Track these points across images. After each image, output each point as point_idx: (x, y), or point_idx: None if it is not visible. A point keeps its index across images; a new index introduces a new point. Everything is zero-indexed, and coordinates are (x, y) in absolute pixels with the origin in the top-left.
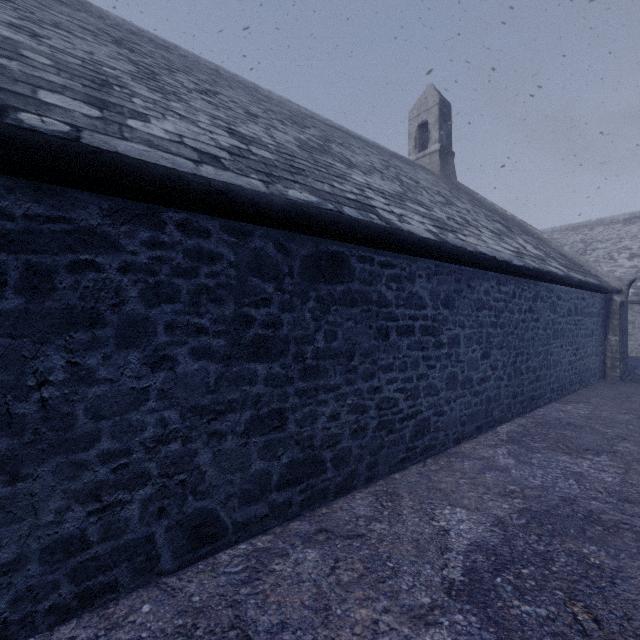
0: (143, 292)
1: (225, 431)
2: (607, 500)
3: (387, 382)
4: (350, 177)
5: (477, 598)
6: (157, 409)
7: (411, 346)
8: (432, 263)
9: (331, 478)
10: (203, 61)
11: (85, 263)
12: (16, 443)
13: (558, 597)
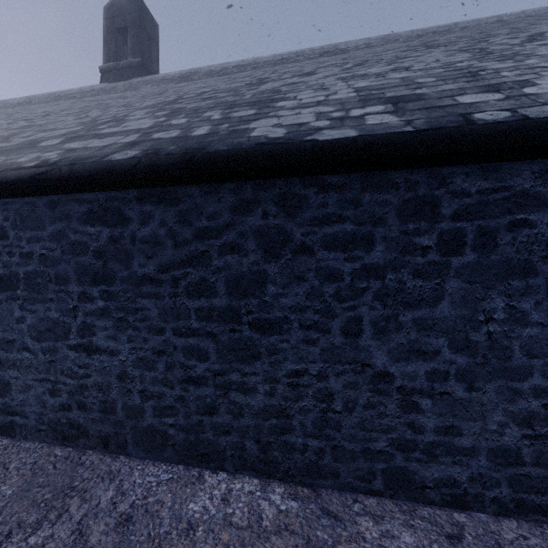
0: None
1: None
2: None
3: None
4: None
5: None
6: None
7: None
8: None
9: None
10: (483, 21)
11: (519, 222)
12: (471, 362)
13: None
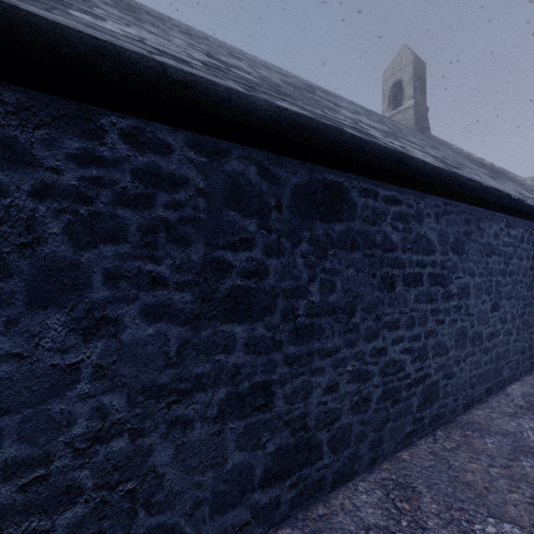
0: (70, 227)
1: (191, 417)
2: None
3: (392, 342)
4: (340, 111)
5: None
6: (92, 393)
7: (419, 298)
8: (440, 200)
9: (328, 465)
10: (194, 30)
11: None
12: None
13: None
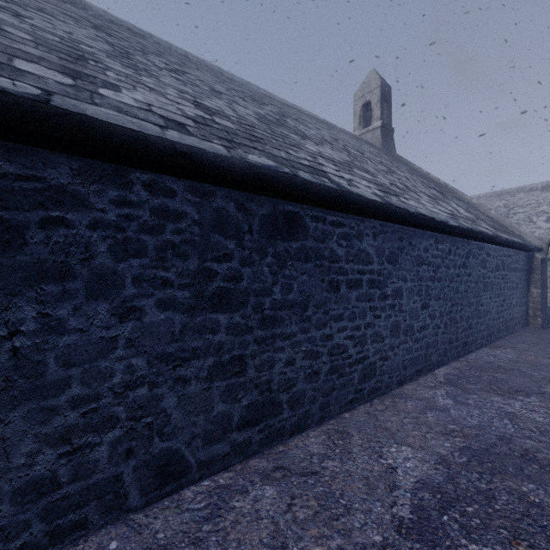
0: (112, 247)
1: (189, 376)
2: (540, 439)
3: (338, 330)
4: (304, 146)
5: (426, 536)
6: (125, 357)
7: (359, 298)
8: (378, 223)
9: (287, 418)
10: (174, 48)
11: (56, 219)
12: None
13: (503, 536)
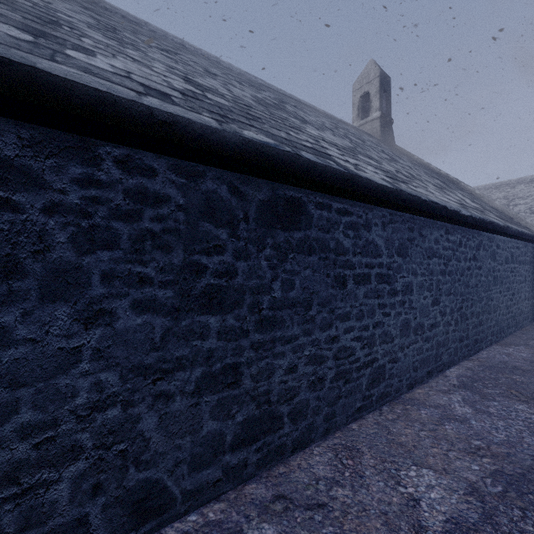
0: (74, 237)
1: (173, 391)
2: None
3: (344, 331)
4: (305, 130)
5: None
6: (91, 371)
7: (367, 294)
8: (387, 211)
9: (288, 433)
10: (170, 36)
11: None
12: None
13: None
